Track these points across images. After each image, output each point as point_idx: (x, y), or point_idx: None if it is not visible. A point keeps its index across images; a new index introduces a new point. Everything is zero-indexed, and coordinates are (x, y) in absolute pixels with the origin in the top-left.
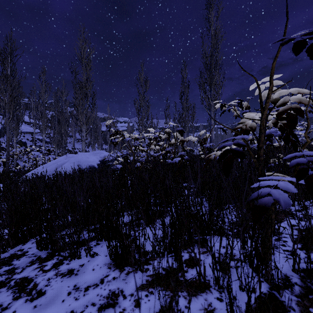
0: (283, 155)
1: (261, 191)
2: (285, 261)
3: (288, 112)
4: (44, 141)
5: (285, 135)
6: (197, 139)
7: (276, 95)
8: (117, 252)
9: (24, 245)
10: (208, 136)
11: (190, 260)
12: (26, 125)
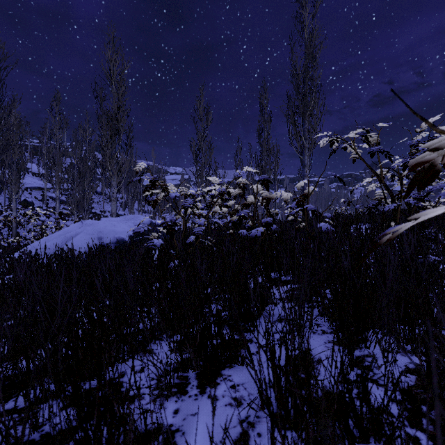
0: None
1: None
2: None
3: None
4: (58, 201)
5: None
6: (291, 195)
7: None
8: None
9: None
10: (312, 191)
11: None
12: (34, 178)
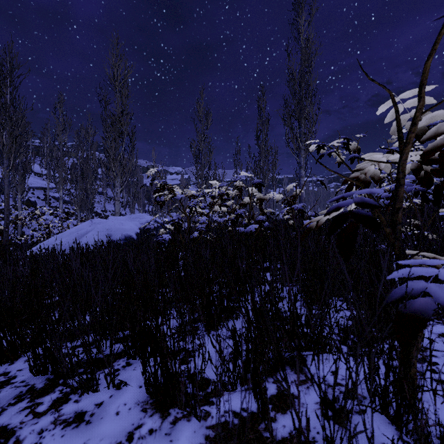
0: (420, 221)
1: (409, 286)
2: (443, 402)
3: (443, 150)
4: (62, 200)
5: (434, 189)
6: (282, 196)
7: (424, 120)
8: (157, 382)
9: (11, 365)
10: (299, 193)
11: (278, 398)
12: (37, 178)
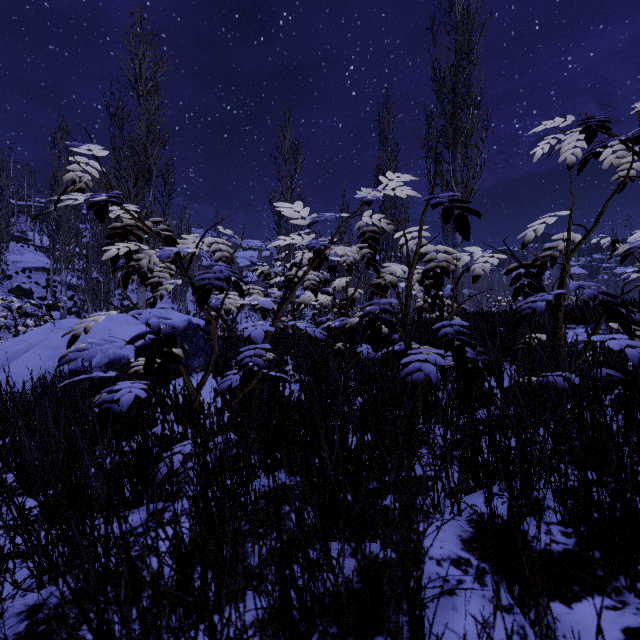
0: None
1: None
2: None
3: None
4: (65, 287)
5: None
6: (494, 261)
7: None
8: None
9: None
10: (582, 240)
11: None
12: (38, 254)
